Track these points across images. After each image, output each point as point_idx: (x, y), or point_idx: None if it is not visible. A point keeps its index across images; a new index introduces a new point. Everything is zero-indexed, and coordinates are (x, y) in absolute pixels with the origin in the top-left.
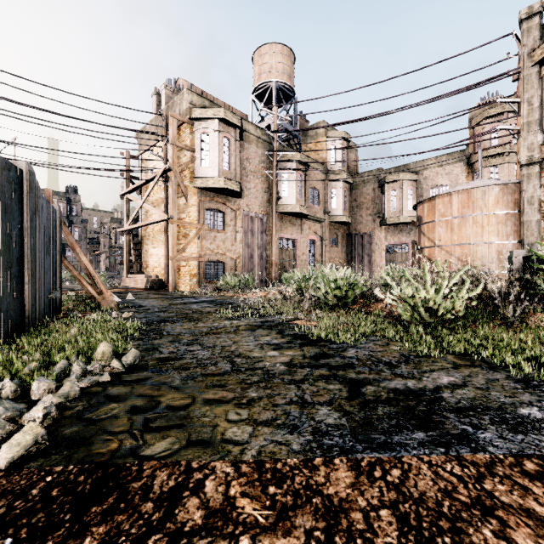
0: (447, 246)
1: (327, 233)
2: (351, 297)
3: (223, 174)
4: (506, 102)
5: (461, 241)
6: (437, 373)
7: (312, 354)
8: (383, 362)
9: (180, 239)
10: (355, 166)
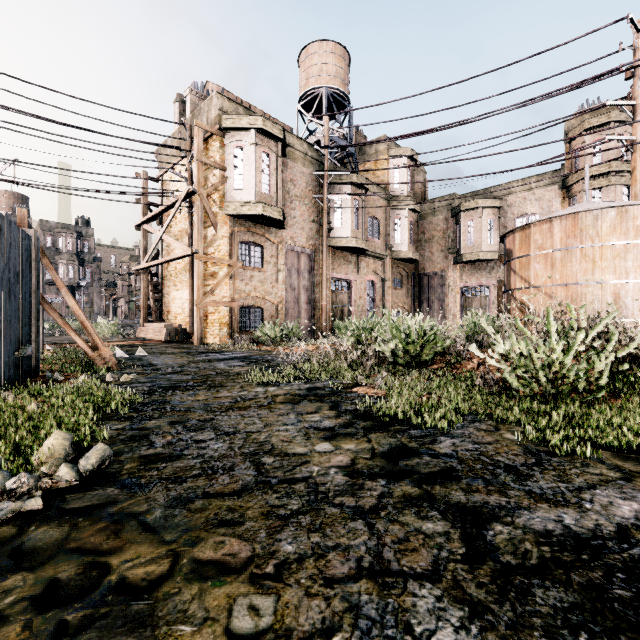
0: (546, 287)
1: (389, 272)
2: (429, 353)
3: (261, 198)
4: (618, 105)
5: (566, 281)
6: (603, 492)
7: (385, 449)
8: (503, 466)
9: (208, 279)
10: (423, 191)
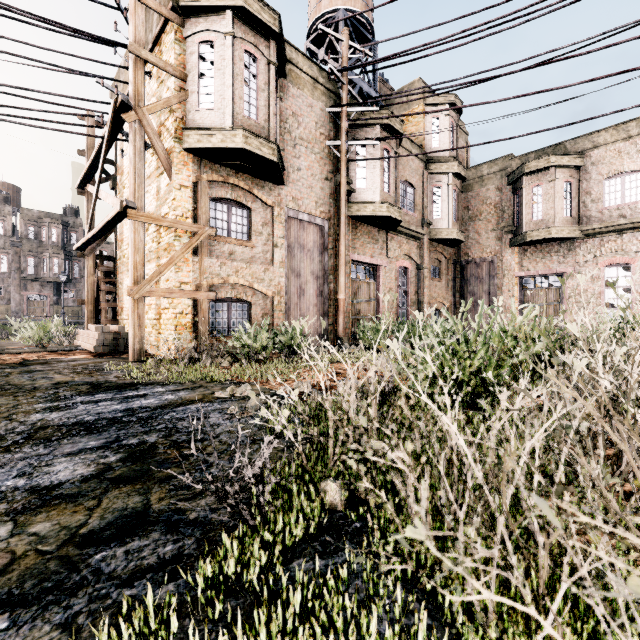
0: None
1: (427, 257)
2: None
3: (242, 125)
4: None
5: None
6: None
7: None
8: None
9: (161, 255)
10: (465, 157)
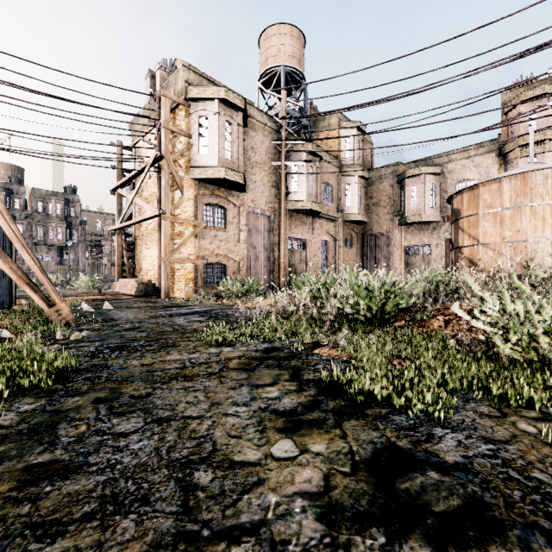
0: (495, 245)
1: (341, 233)
2: (392, 310)
3: (223, 163)
4: None
5: (515, 238)
6: None
7: (369, 454)
8: None
9: (175, 238)
10: (371, 160)
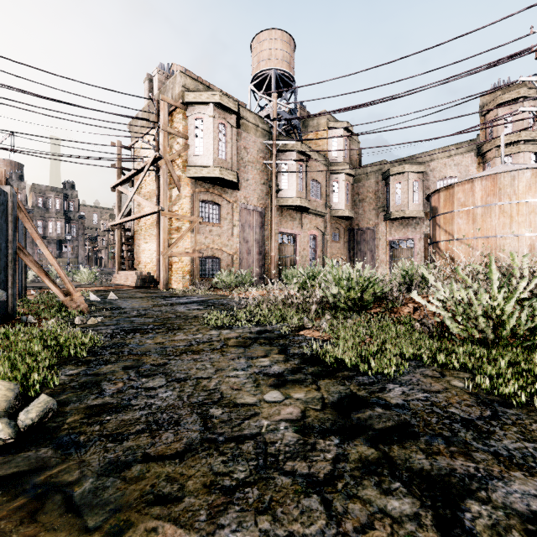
0: (468, 240)
1: (329, 228)
2: (368, 299)
3: (218, 163)
4: (529, 81)
5: (486, 234)
6: None
7: (335, 399)
8: (459, 420)
9: (173, 233)
10: (357, 158)
